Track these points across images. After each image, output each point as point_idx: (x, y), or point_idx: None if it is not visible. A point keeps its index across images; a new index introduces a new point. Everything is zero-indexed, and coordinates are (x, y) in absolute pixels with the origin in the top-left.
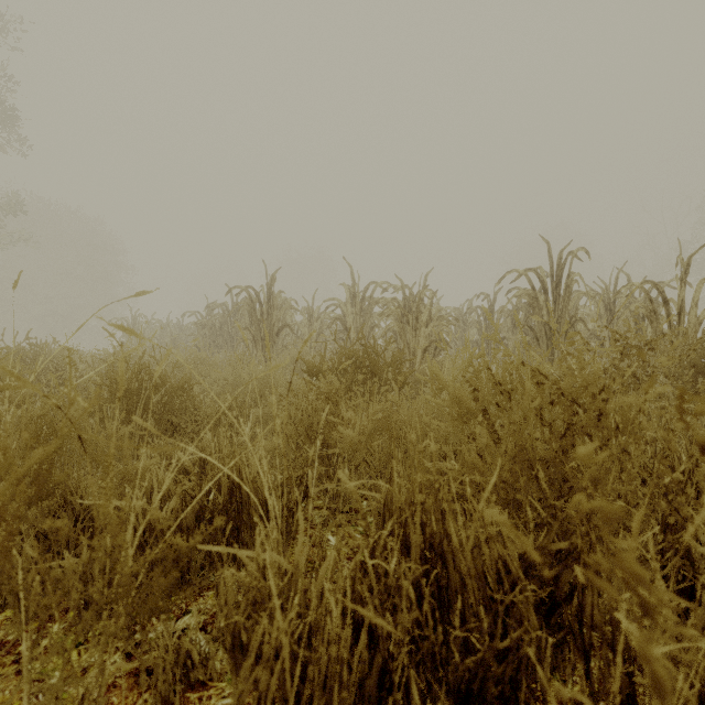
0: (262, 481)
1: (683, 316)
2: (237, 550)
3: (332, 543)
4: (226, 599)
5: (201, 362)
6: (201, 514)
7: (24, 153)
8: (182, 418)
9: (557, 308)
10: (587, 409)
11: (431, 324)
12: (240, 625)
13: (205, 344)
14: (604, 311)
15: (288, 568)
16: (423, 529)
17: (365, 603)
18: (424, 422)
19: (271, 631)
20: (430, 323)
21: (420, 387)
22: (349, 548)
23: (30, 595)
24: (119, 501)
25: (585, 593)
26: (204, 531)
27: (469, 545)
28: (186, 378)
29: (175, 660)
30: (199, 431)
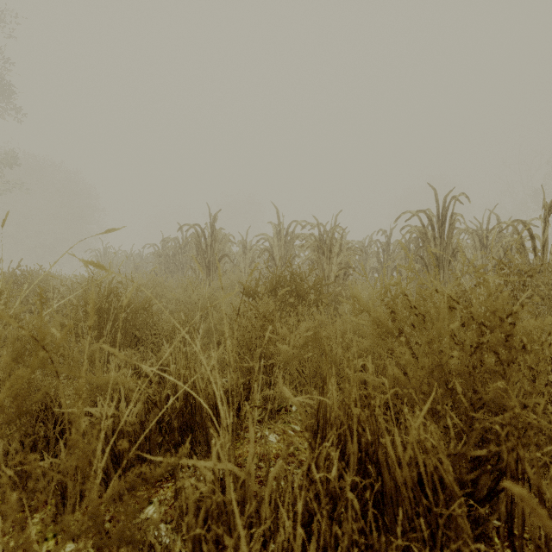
0: (213, 390)
1: (546, 248)
2: (196, 460)
3: (269, 439)
4: (185, 501)
5: (158, 285)
6: (160, 416)
7: (18, 119)
8: (143, 331)
9: (443, 242)
10: (494, 330)
11: (341, 254)
12: (201, 536)
13: (161, 270)
14: (478, 244)
15: (240, 475)
16: (359, 439)
17: (313, 512)
18: (346, 337)
19: (229, 541)
20: (340, 253)
21: (342, 308)
22: (297, 460)
23: (15, 489)
24: (91, 409)
25: (514, 504)
26: (170, 459)
27: (406, 458)
28: (147, 299)
29: (140, 549)
30: (158, 342)
